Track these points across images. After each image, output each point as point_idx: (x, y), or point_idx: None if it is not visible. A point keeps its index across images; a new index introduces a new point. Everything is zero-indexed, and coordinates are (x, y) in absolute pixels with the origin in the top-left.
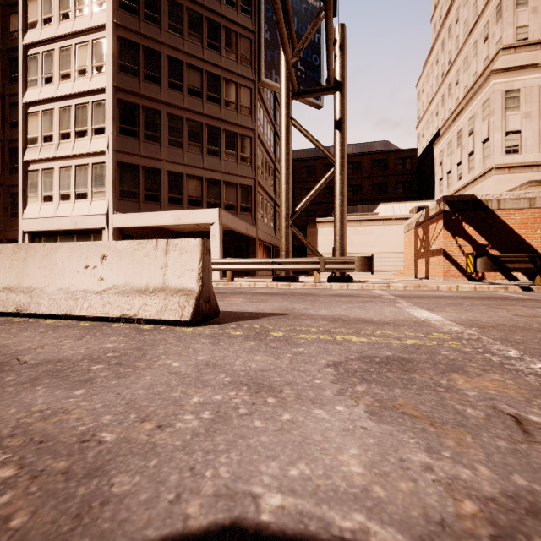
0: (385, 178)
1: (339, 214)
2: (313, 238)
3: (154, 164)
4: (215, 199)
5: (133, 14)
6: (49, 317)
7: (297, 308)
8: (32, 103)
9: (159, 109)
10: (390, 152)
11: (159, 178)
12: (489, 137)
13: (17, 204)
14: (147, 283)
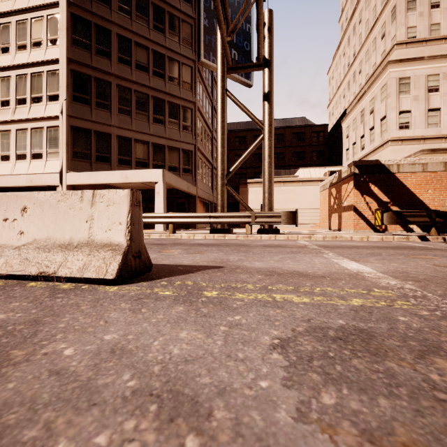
0: (302, 148)
1: (267, 174)
2: (244, 196)
3: (105, 129)
4: (160, 161)
5: None
6: None
7: (232, 260)
8: None
9: (109, 80)
10: (306, 126)
11: (109, 142)
12: (386, 115)
13: None
14: (71, 237)
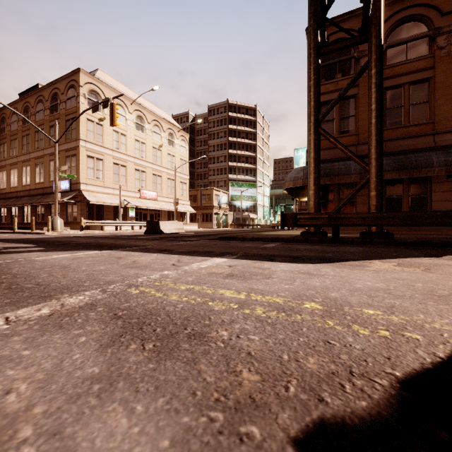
0: None
1: None
2: None
3: None
4: None
5: None
6: None
7: None
8: None
9: None
10: None
11: None
12: None
13: None
14: None
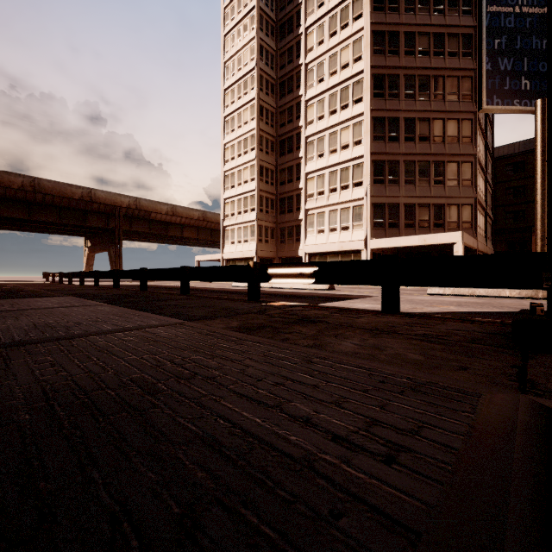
0: None
1: None
2: None
3: (394, 200)
4: (439, 219)
5: (381, 98)
6: (489, 297)
7: None
8: (310, 172)
9: (398, 159)
10: None
11: (398, 210)
12: None
13: (284, 234)
14: None
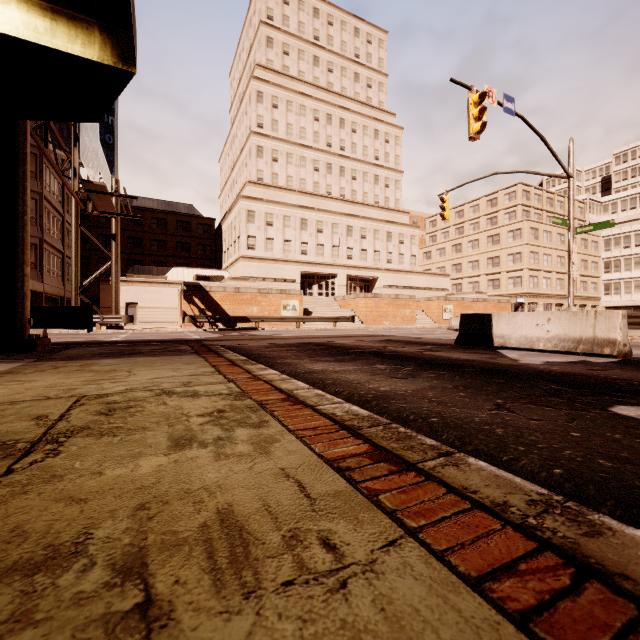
0: (188, 239)
1: (115, 289)
2: (106, 294)
3: None
4: None
5: None
6: None
7: (79, 336)
8: None
9: None
10: (193, 217)
11: None
12: (240, 236)
13: None
14: None
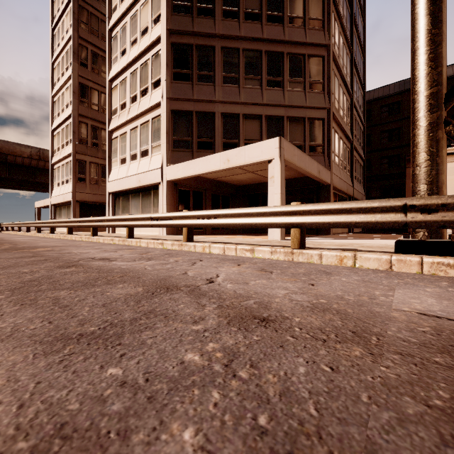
0: None
1: None
2: None
3: (207, 107)
4: None
5: None
6: None
7: None
8: (114, 78)
9: (213, 45)
10: None
11: (213, 123)
12: None
13: None
14: None
